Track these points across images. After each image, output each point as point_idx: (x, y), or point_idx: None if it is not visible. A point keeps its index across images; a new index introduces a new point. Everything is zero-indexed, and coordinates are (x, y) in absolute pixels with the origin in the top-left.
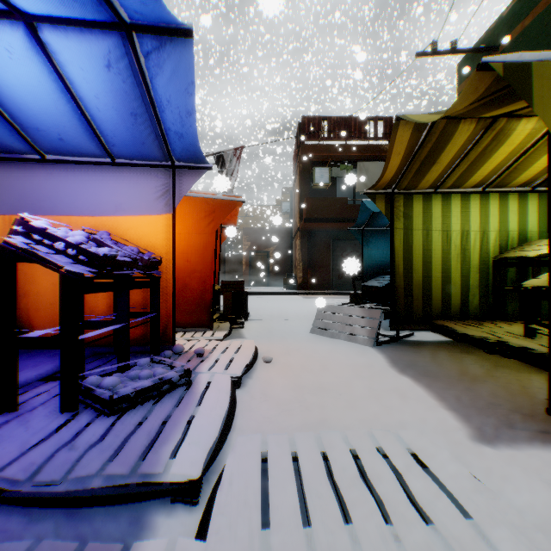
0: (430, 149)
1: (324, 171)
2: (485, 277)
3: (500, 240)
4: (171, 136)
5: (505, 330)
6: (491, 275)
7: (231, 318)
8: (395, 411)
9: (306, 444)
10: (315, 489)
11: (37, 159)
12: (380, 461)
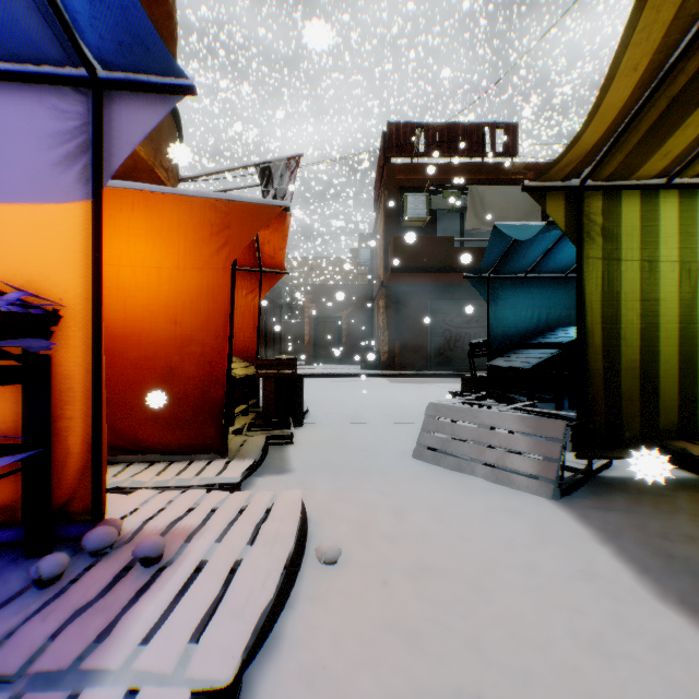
0: None
1: (419, 200)
2: None
3: None
4: None
5: None
6: None
7: (273, 424)
8: None
9: None
10: None
11: None
12: None
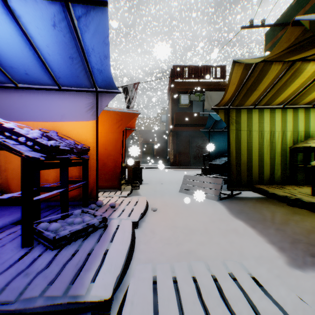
0: (252, 81)
1: (186, 97)
2: (284, 159)
3: (293, 137)
4: (95, 72)
5: (298, 191)
6: (288, 158)
7: (132, 183)
8: (236, 244)
9: (182, 271)
10: (191, 308)
11: (13, 87)
12: (233, 285)
